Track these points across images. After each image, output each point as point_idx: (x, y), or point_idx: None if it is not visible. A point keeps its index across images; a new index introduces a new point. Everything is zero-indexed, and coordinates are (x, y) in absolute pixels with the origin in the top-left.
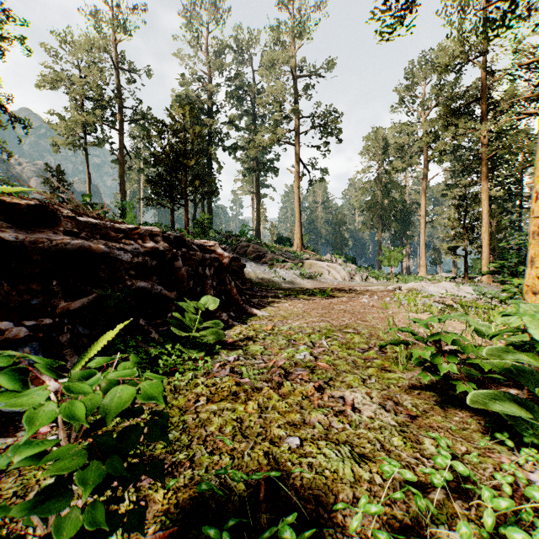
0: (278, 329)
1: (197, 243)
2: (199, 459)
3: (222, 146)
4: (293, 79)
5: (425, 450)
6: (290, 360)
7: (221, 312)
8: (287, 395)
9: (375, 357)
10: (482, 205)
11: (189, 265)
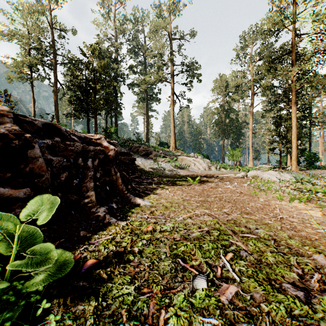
0: (160, 229)
1: (80, 135)
2: None
3: (124, 82)
4: (170, 40)
5: None
6: None
7: (98, 206)
8: None
9: None
10: (292, 120)
11: (63, 156)
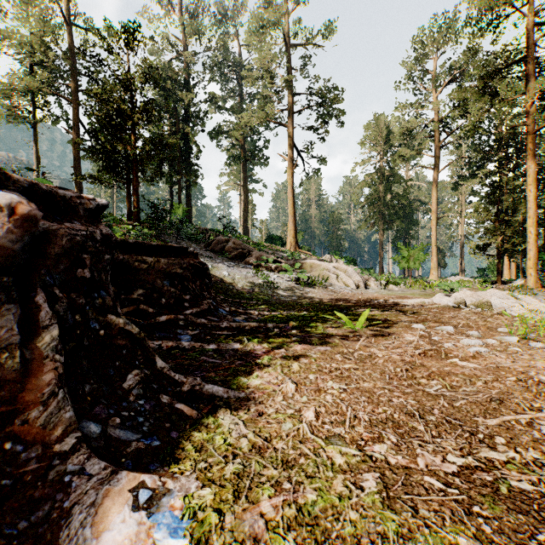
0: None
1: None
2: None
3: (202, 126)
4: (286, 48)
5: None
6: None
7: None
8: None
9: None
10: (528, 190)
11: None
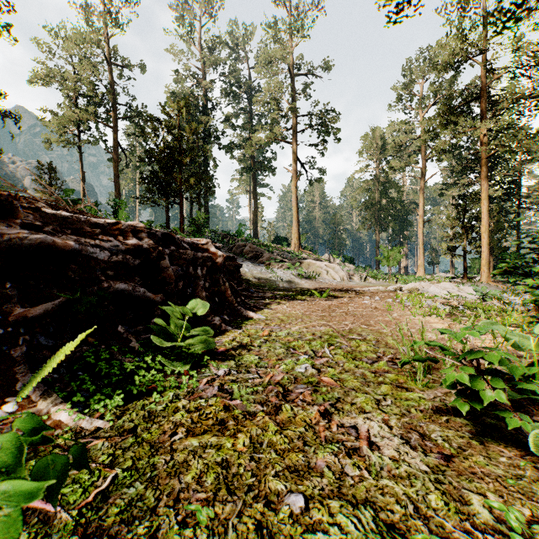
0: (275, 335)
1: (188, 241)
2: (164, 534)
3: (219, 144)
4: (291, 77)
5: (476, 515)
6: (290, 373)
7: (213, 315)
8: (286, 423)
9: (386, 370)
10: (482, 204)
11: (178, 265)
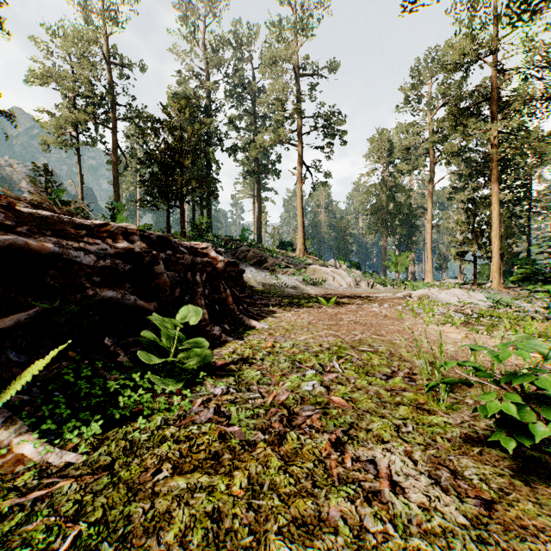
0: (279, 346)
1: (186, 245)
2: None
3: (222, 146)
4: (296, 77)
5: None
6: (295, 392)
7: (212, 325)
8: (292, 456)
9: (403, 387)
10: (493, 208)
11: (175, 270)
